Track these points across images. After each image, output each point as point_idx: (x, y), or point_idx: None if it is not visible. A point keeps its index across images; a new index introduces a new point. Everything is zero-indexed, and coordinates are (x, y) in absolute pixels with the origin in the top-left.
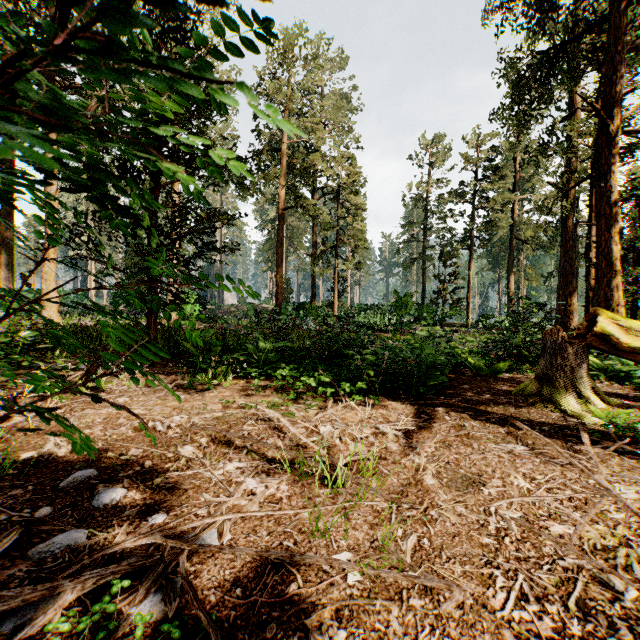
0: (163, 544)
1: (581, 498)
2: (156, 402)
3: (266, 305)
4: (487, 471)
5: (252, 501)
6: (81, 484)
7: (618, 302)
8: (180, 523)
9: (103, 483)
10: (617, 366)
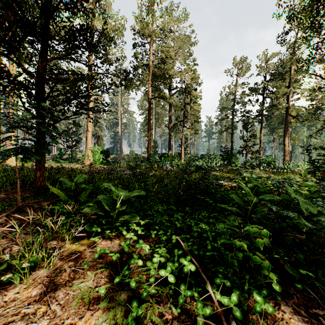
0: None
1: None
2: None
3: (144, 155)
4: None
5: None
6: None
7: None
8: None
9: None
10: None
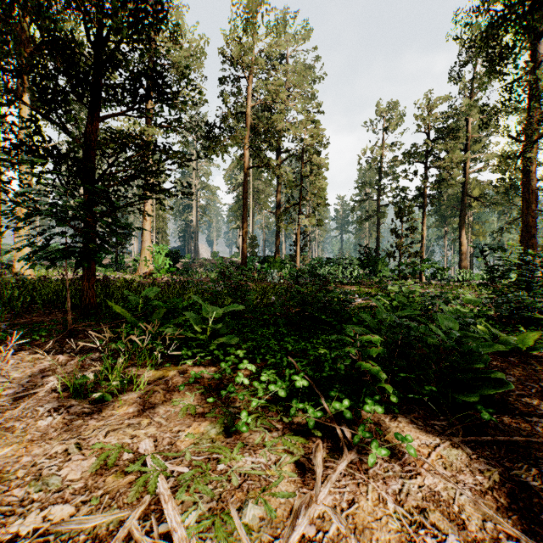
0: None
1: None
2: None
3: (235, 259)
4: None
5: None
6: None
7: None
8: None
9: None
10: None
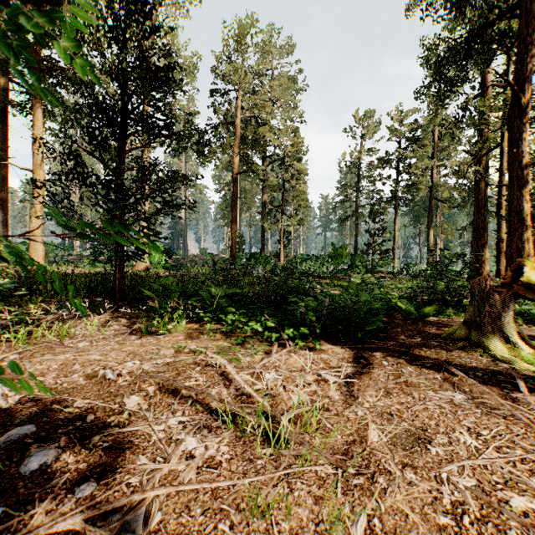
0: (82, 530)
1: (533, 459)
2: (113, 347)
3: (223, 255)
4: (430, 424)
5: (189, 467)
6: (15, 444)
7: (528, 253)
8: (108, 496)
9: (38, 443)
10: (532, 310)
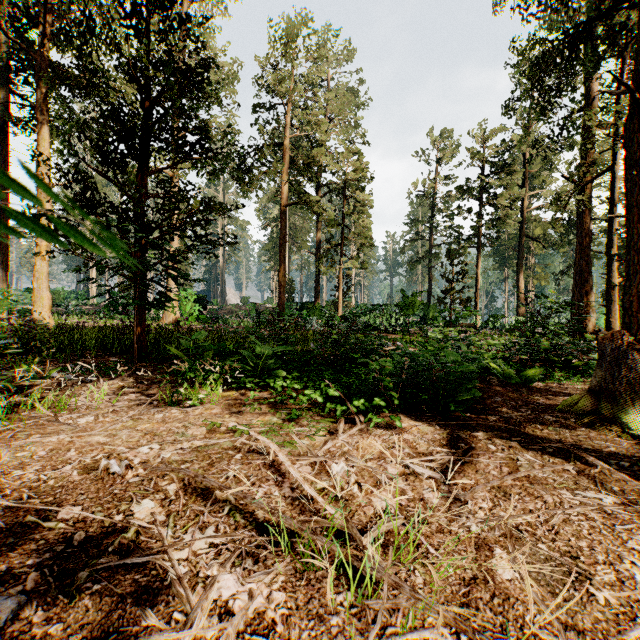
0: None
1: None
2: (125, 424)
3: (269, 305)
4: (581, 547)
5: (223, 634)
6: None
7: None
8: None
9: None
10: None
